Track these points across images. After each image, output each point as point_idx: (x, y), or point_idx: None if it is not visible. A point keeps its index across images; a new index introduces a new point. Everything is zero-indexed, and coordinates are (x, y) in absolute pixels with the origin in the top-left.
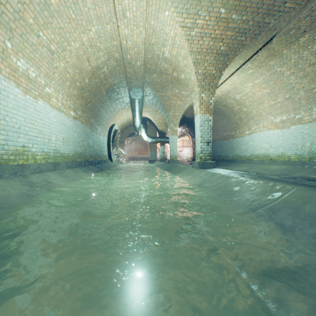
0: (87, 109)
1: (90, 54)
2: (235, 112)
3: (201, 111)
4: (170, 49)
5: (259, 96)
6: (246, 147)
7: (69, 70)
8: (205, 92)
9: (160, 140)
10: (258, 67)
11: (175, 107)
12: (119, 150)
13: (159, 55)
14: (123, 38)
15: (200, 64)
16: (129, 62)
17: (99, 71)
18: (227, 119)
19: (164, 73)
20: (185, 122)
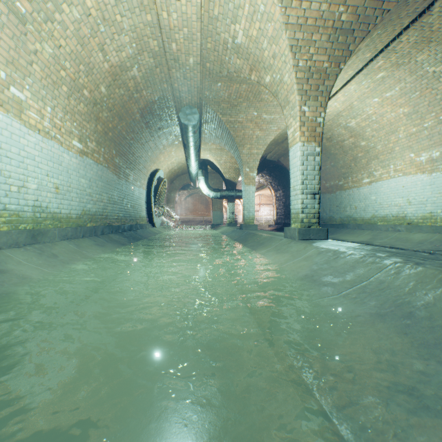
0: (107, 140)
1: (105, 36)
2: (347, 149)
3: (301, 138)
4: (247, 26)
5: (391, 119)
6: (365, 204)
7: (66, 64)
8: (309, 102)
9: (227, 195)
10: (396, 66)
11: (252, 141)
12: (166, 209)
13: (227, 42)
14: (162, 6)
15: (302, 50)
16: (176, 59)
17: (125, 74)
18: (333, 161)
19: (234, 81)
20: (265, 167)
